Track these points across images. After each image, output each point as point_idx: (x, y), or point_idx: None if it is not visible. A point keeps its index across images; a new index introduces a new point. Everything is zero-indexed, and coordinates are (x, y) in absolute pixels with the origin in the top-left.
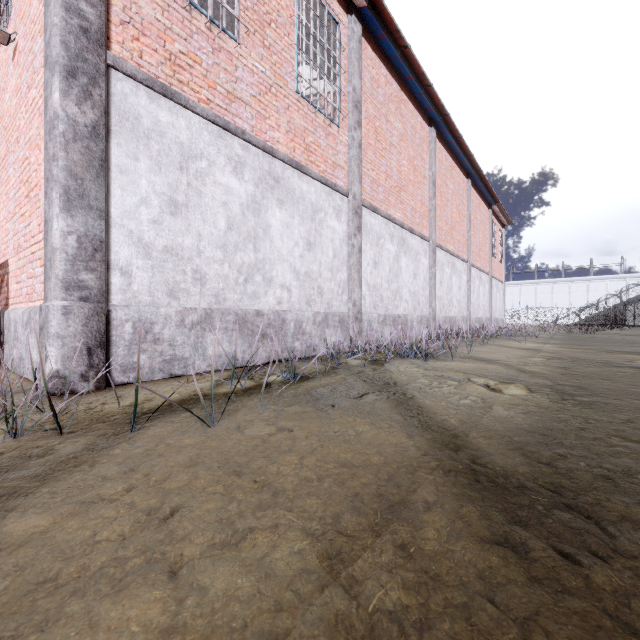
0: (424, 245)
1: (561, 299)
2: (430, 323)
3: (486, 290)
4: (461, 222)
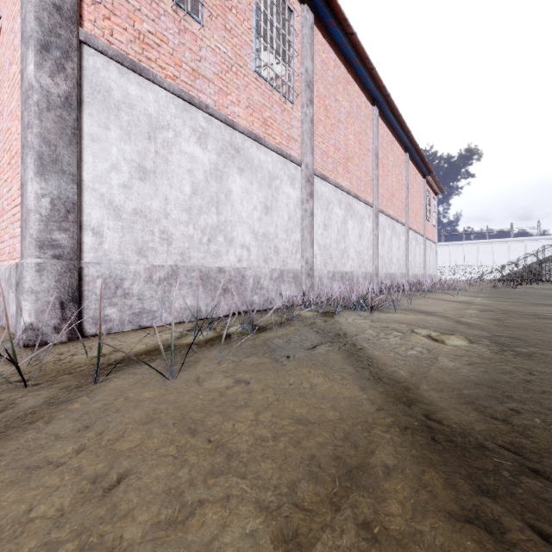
0: (368, 210)
1: (485, 258)
2: (373, 279)
3: (421, 250)
4: (400, 190)
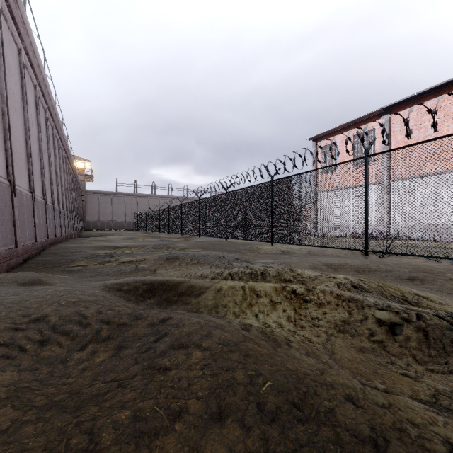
0: None
1: None
2: None
3: None
4: None
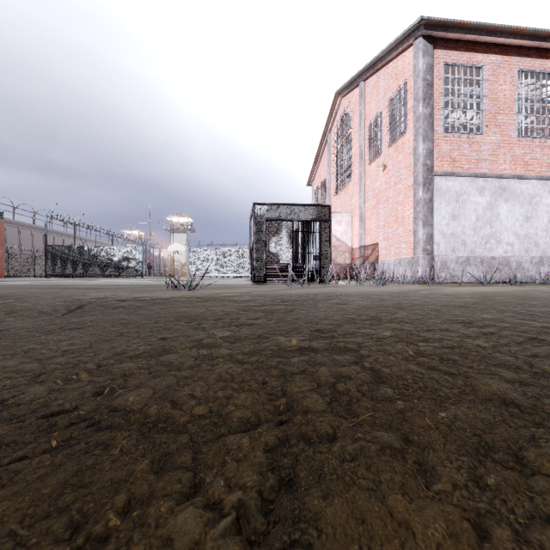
0: None
1: None
2: None
3: None
4: None
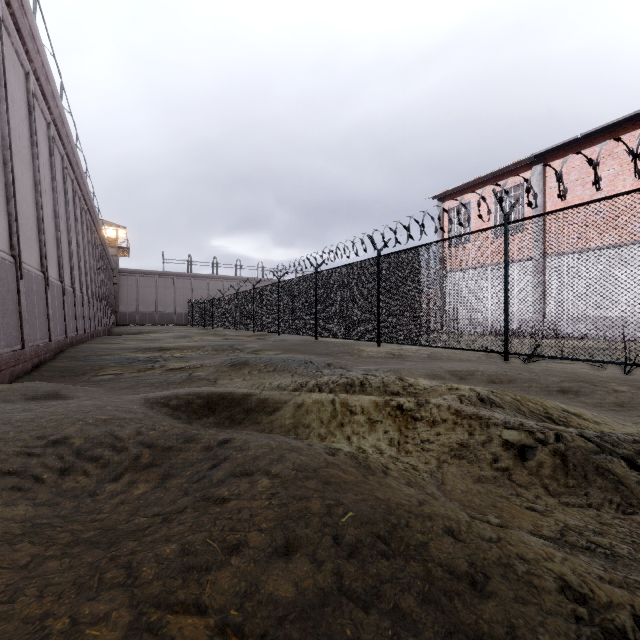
0: None
1: None
2: None
3: None
4: None
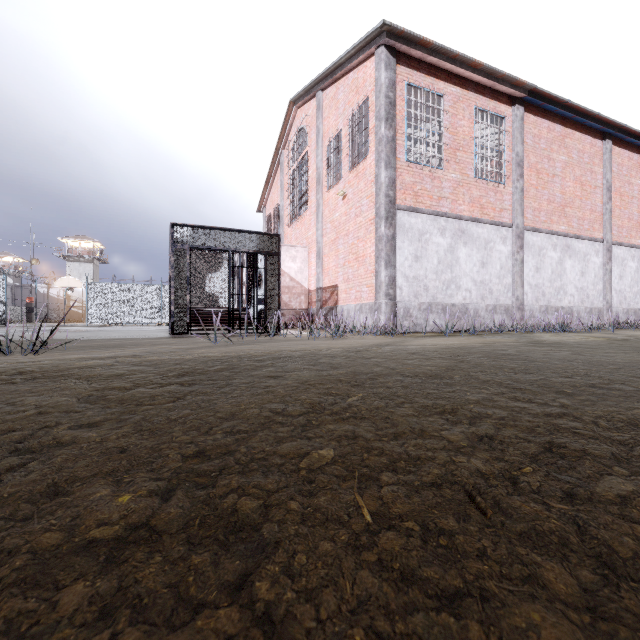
0: (595, 246)
1: None
2: (603, 314)
3: None
4: None
